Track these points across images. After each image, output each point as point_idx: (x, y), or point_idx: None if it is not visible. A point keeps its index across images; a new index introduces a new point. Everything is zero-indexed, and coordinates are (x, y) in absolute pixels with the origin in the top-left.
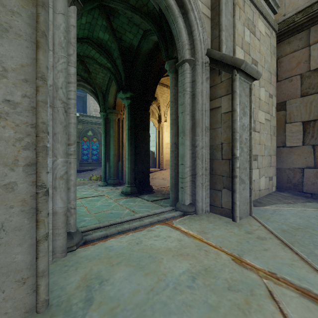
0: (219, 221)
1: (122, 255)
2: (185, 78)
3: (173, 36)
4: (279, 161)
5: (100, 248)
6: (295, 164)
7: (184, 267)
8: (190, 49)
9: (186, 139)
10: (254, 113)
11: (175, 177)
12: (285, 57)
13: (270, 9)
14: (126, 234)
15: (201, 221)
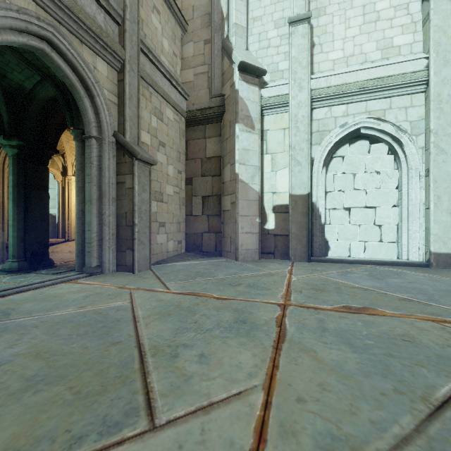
0: (121, 275)
1: (27, 299)
2: (92, 152)
3: (79, 109)
4: (188, 227)
5: (1, 301)
6: (198, 230)
7: (82, 295)
8: (97, 127)
9: (93, 207)
10: (161, 186)
11: (82, 243)
12: (192, 141)
13: (182, 95)
14: (26, 292)
15: (106, 277)
